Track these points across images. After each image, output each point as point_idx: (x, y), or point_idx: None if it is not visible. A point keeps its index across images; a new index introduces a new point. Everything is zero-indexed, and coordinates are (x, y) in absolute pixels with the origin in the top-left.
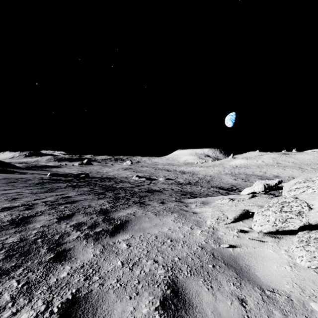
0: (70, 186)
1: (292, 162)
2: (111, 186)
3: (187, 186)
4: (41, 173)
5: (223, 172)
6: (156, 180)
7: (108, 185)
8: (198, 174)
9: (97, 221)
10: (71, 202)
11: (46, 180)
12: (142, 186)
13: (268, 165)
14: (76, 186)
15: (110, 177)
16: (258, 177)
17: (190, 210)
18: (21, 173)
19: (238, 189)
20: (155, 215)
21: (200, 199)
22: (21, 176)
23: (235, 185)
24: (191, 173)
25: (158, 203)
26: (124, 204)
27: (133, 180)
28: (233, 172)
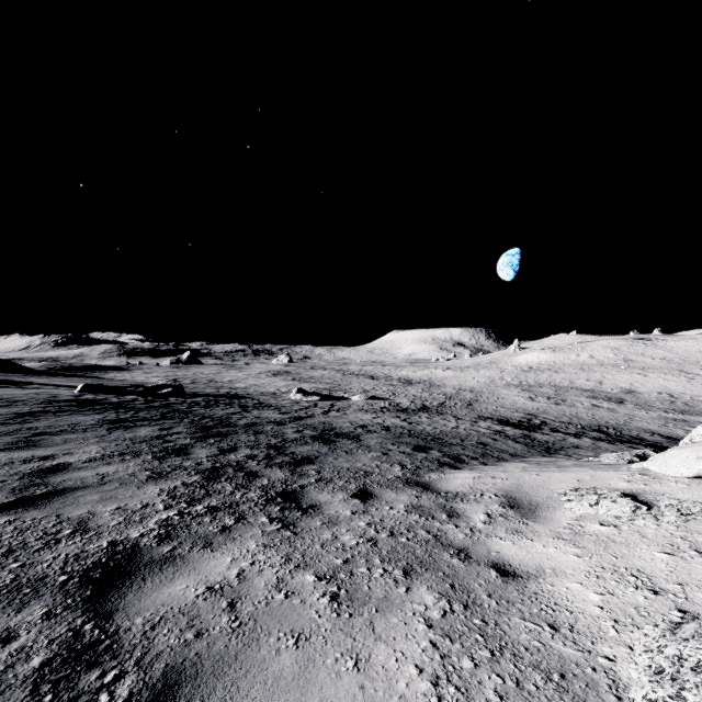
0: (109, 421)
1: (662, 358)
2: (225, 421)
3: (421, 417)
4: (70, 383)
5: (501, 380)
6: (345, 401)
7: (219, 416)
8: (444, 386)
9: (2, 681)
10: (31, 503)
11: (59, 404)
12: (309, 418)
13: (604, 365)
14: (125, 423)
15: (235, 392)
16: (584, 392)
17: (476, 550)
18: (14, 385)
19: (547, 423)
20: (334, 611)
21: (492, 481)
22: (1, 393)
23: (536, 413)
24: (425, 384)
25: (349, 501)
26: (225, 509)
27: (289, 400)
28: (524, 380)
